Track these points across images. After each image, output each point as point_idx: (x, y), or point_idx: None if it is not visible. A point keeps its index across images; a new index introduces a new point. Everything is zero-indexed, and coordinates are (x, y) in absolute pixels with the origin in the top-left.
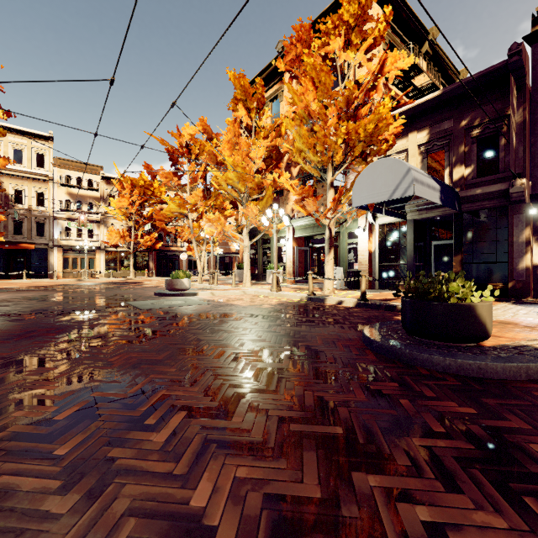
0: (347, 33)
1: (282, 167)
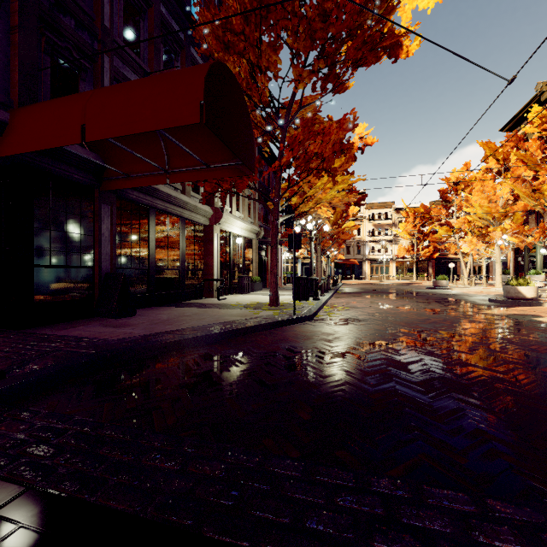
0: None
1: None
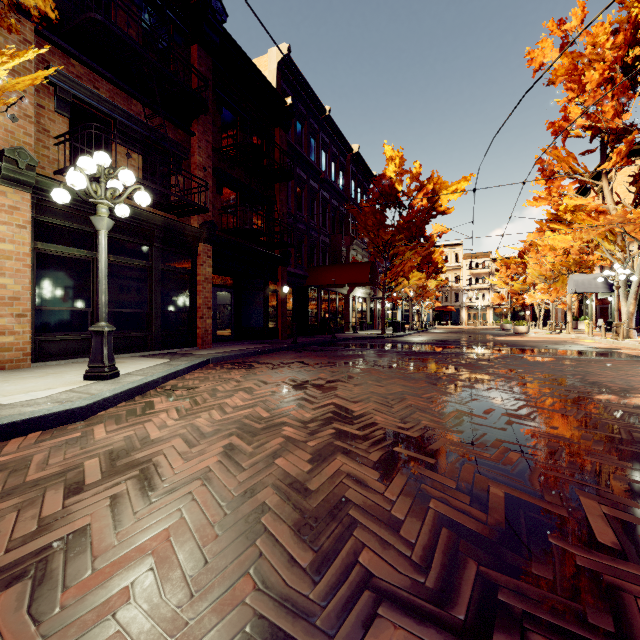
0: (572, 213)
1: None
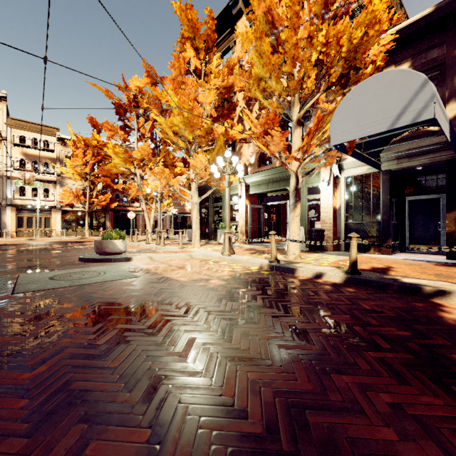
0: None
1: (234, 121)
